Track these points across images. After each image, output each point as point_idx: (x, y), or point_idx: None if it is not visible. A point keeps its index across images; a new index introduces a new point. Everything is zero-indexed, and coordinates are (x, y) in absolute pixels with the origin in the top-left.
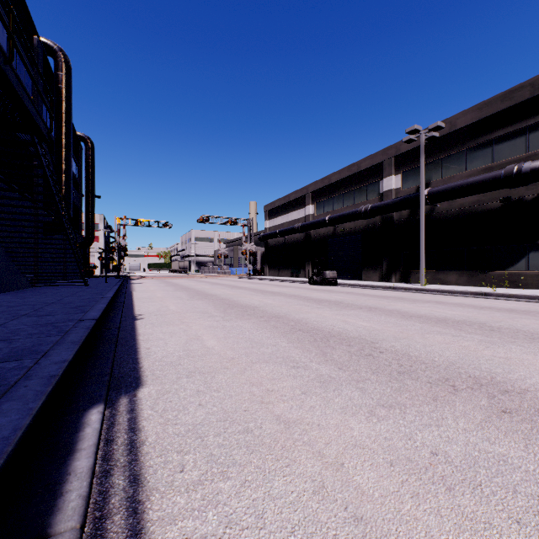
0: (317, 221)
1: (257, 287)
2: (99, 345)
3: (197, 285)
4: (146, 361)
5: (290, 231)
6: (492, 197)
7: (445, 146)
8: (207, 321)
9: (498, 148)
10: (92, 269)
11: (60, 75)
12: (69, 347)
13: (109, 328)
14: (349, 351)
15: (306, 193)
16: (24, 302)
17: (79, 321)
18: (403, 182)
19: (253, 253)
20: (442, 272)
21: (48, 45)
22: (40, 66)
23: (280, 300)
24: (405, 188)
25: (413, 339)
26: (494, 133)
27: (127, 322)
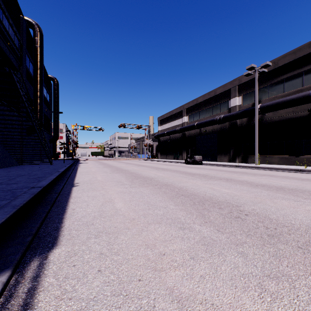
0: (189, 126)
1: (153, 165)
2: (39, 207)
3: (117, 164)
4: (68, 221)
5: (173, 132)
6: (302, 108)
7: (270, 78)
8: (119, 188)
9: (307, 77)
10: (57, 154)
11: (36, 39)
12: (7, 210)
13: (52, 193)
14: (221, 213)
15: (182, 109)
16: (7, 174)
17: (31, 188)
18: (243, 101)
19: (151, 145)
20: (269, 156)
21: (29, 21)
22: (24, 34)
23: (167, 173)
24: (244, 104)
25: (266, 204)
26: (304, 68)
27: (67, 188)
